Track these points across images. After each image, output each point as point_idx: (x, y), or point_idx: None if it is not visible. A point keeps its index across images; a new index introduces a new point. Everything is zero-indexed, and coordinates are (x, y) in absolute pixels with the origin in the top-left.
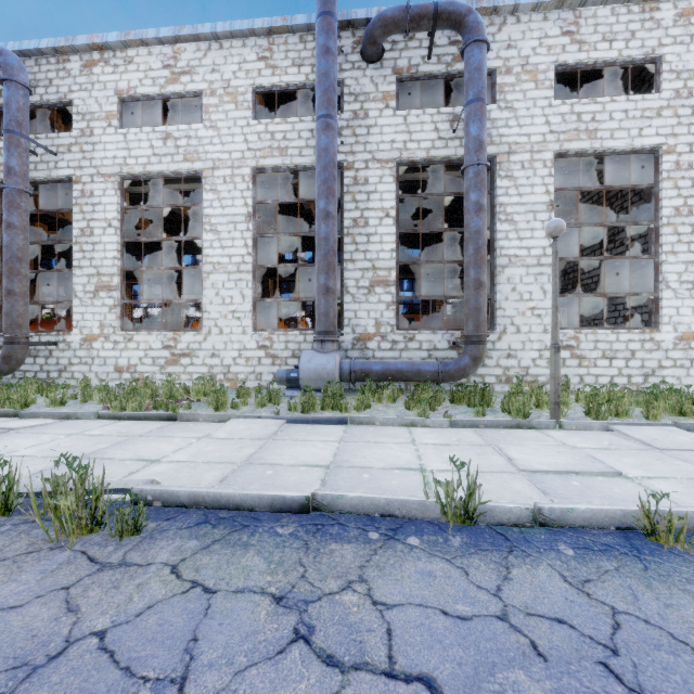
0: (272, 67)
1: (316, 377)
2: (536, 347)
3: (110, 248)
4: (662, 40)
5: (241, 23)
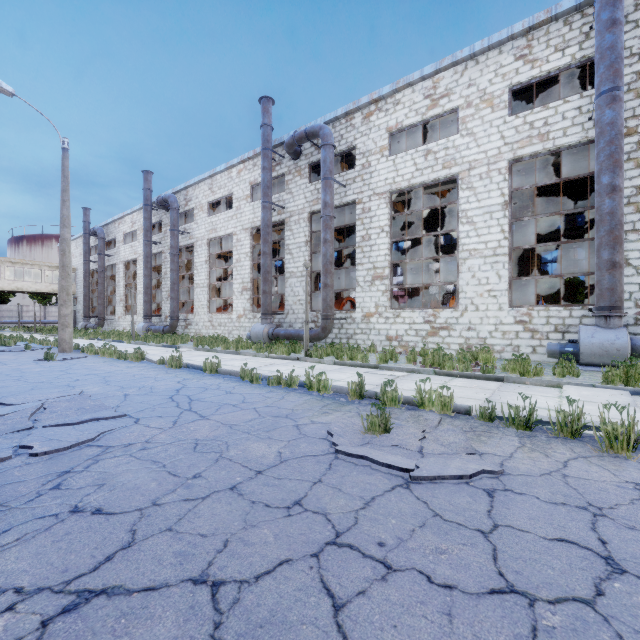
0: (531, 62)
1: (601, 353)
2: None
3: (382, 248)
4: None
5: (499, 34)
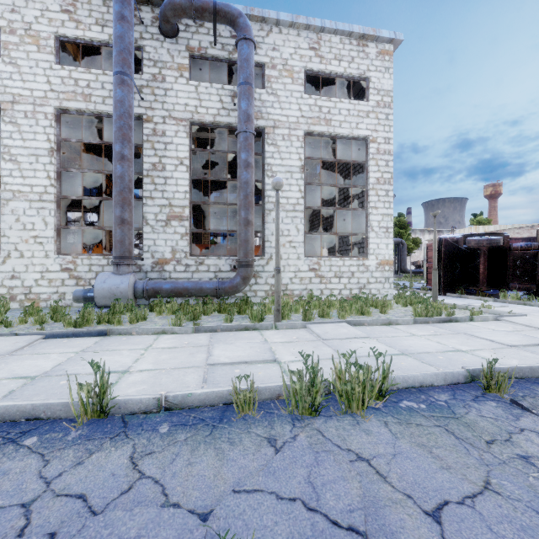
0: (76, 21)
1: (110, 296)
2: (292, 269)
3: None
4: (369, 67)
5: None
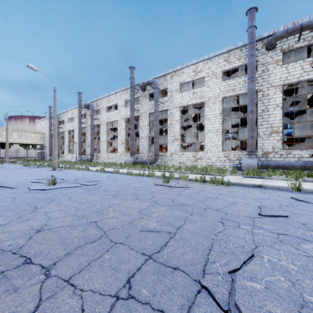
0: (229, 62)
1: (247, 166)
2: None
3: (177, 128)
4: None
5: (218, 52)
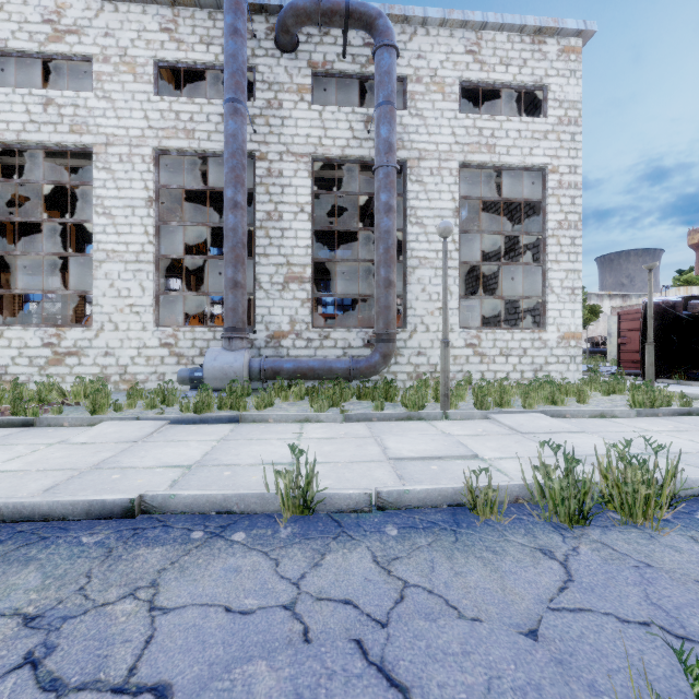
0: (177, 41)
1: (222, 376)
2: None
3: None
4: (548, 71)
5: None
